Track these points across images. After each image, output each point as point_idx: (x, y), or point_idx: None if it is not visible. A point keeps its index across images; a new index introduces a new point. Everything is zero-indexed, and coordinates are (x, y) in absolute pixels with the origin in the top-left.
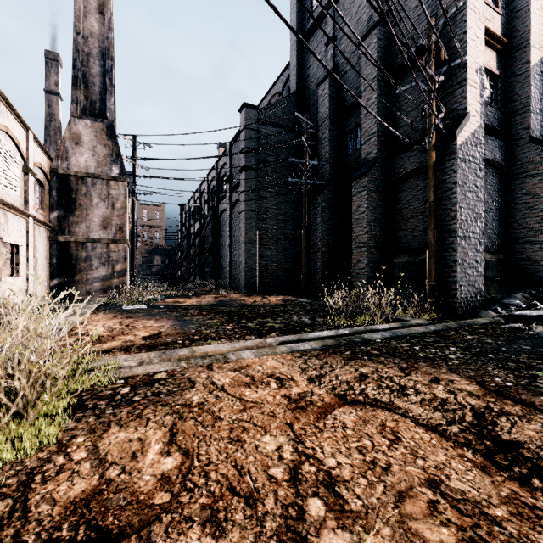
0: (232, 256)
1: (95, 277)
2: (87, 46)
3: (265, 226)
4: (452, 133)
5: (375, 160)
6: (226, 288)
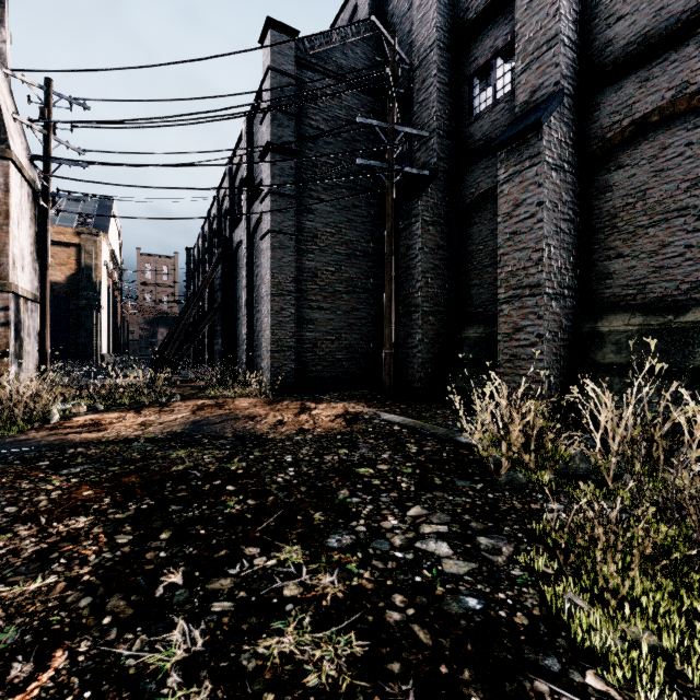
0: (253, 323)
1: None
2: None
3: (312, 265)
4: None
5: (558, 96)
6: (242, 382)
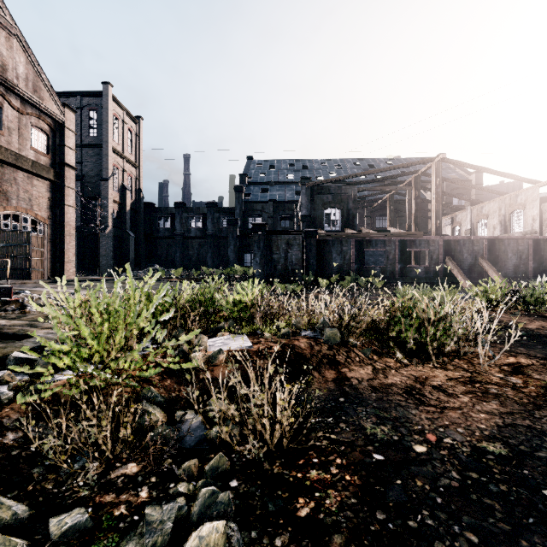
0: None
1: None
2: None
3: None
4: (105, 231)
5: (80, 227)
6: None
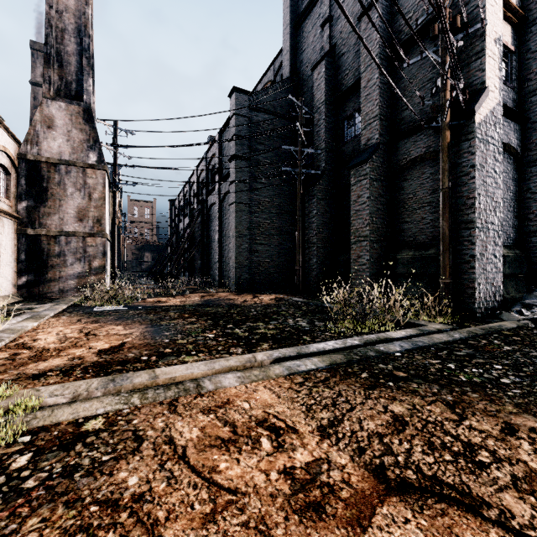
0: (222, 252)
1: (69, 274)
2: (62, 21)
3: (257, 220)
4: (470, 109)
5: (377, 146)
6: (216, 286)
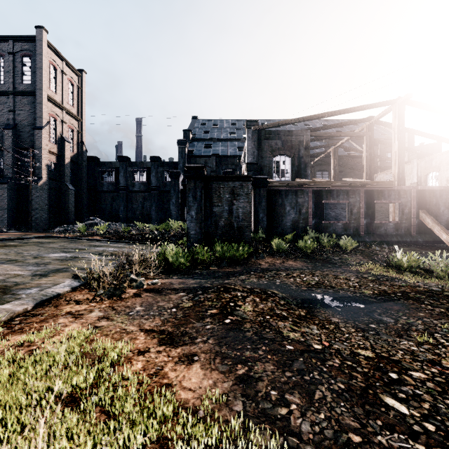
0: None
1: None
2: None
3: None
4: (37, 182)
5: (11, 179)
6: None
